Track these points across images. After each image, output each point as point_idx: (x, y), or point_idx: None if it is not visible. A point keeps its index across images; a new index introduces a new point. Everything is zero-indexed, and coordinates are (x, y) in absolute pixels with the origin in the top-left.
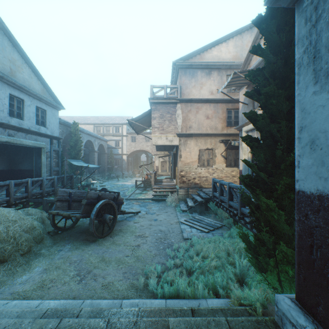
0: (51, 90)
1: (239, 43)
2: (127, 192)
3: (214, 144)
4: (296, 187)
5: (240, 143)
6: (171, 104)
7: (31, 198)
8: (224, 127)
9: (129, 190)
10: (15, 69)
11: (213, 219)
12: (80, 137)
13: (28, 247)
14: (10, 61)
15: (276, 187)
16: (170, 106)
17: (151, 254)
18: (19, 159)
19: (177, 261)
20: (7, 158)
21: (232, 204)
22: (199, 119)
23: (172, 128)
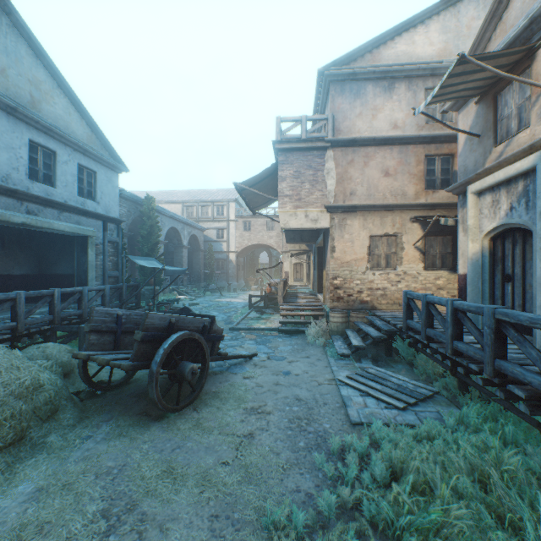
0: (104, 137)
1: (452, 24)
2: (234, 316)
3: (399, 225)
4: None
5: (459, 219)
6: (315, 151)
7: (59, 324)
8: (421, 192)
9: (239, 312)
10: (40, 97)
11: (408, 376)
12: (158, 221)
13: (16, 431)
14: (31, 82)
15: None
16: (313, 155)
17: (278, 461)
18: (53, 257)
19: (345, 494)
20: (35, 255)
21: (464, 349)
22: (369, 177)
23: (317, 196)
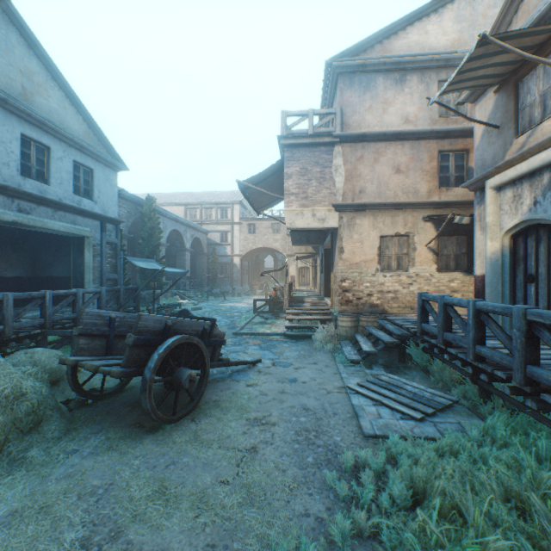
0: (102, 134)
1: (467, 13)
2: (238, 320)
3: (411, 224)
4: None
5: (476, 216)
6: (322, 147)
7: (51, 328)
8: (434, 189)
9: (243, 317)
10: (33, 89)
11: (423, 383)
12: (159, 223)
13: None
14: (22, 73)
15: None
16: (320, 151)
17: (284, 480)
18: (48, 258)
19: (361, 520)
20: (29, 256)
21: (489, 354)
22: (379, 174)
23: (324, 194)
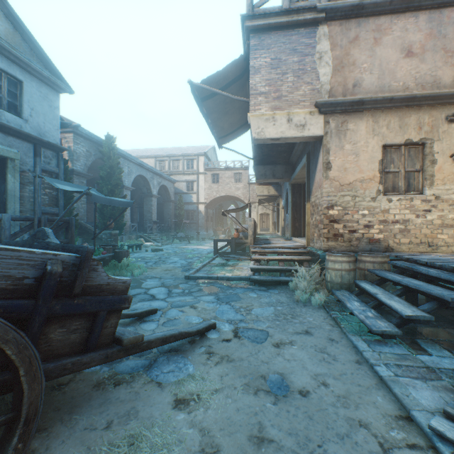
0: (33, 41)
1: None
2: (196, 262)
3: (428, 127)
4: None
5: None
6: (301, 28)
7: None
8: None
9: (202, 258)
10: None
11: None
12: (118, 162)
13: None
14: None
15: None
16: (298, 34)
17: None
18: None
19: None
20: None
21: None
22: (382, 60)
23: (304, 91)
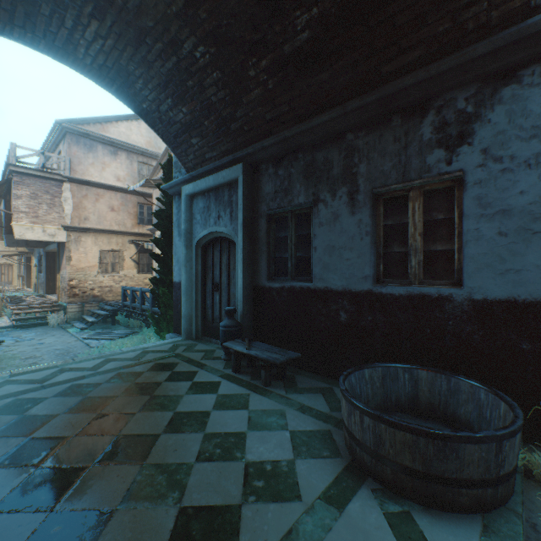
0: None
1: None
2: None
3: (122, 244)
4: (174, 280)
5: (154, 246)
6: (53, 181)
7: None
8: (136, 225)
9: None
10: None
11: (124, 330)
12: None
13: None
14: None
15: (167, 282)
16: (51, 184)
17: None
18: None
19: None
20: None
21: (145, 308)
22: (100, 210)
23: (55, 216)
